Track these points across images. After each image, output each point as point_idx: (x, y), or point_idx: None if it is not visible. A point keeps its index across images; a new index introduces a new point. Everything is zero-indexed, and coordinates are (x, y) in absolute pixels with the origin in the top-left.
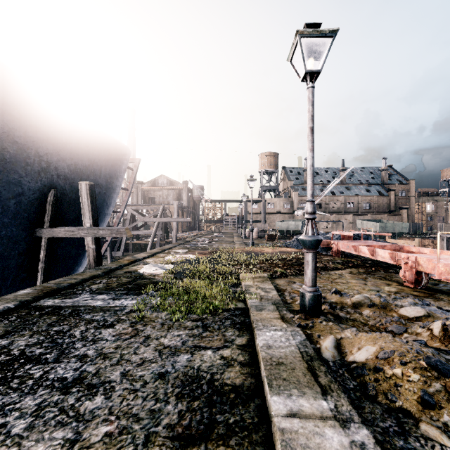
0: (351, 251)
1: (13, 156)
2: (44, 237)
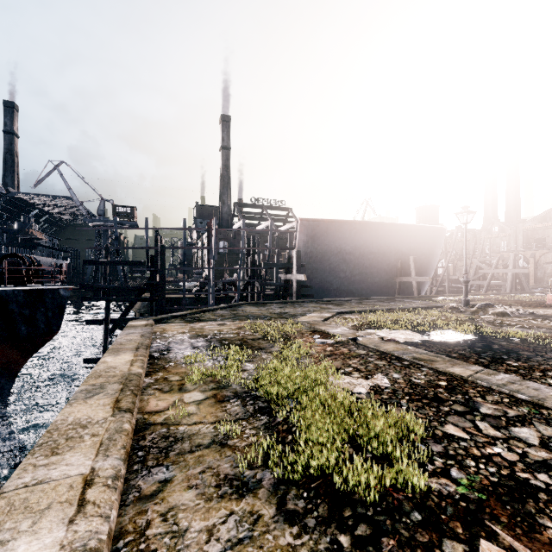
0: None
1: (386, 251)
2: (397, 281)
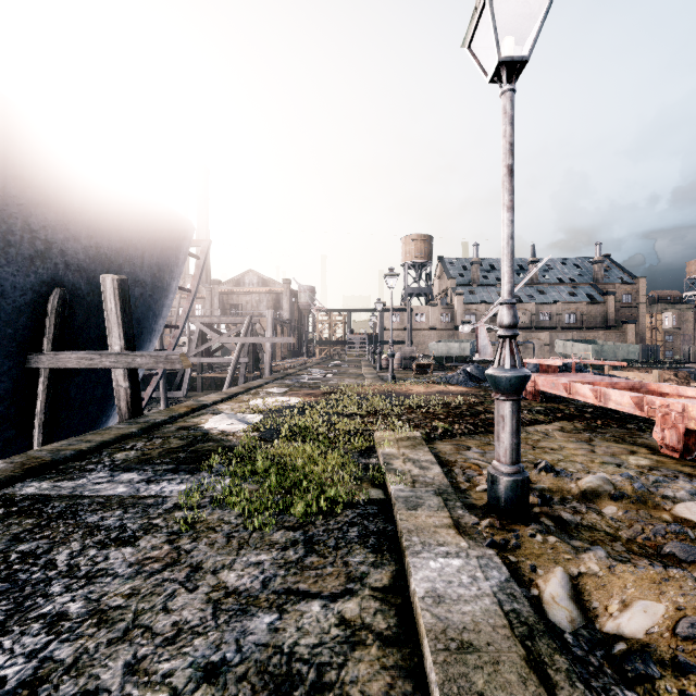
0: (559, 392)
1: None
2: (43, 368)
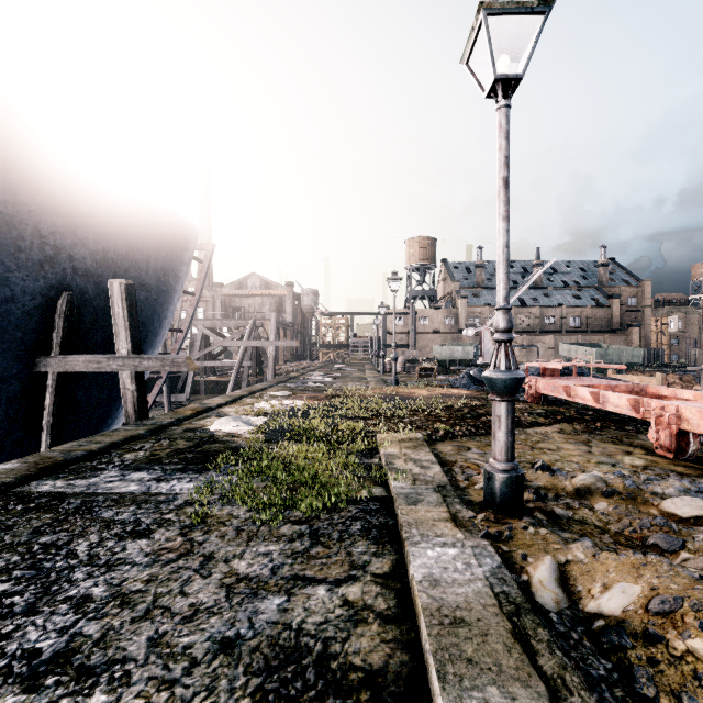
0: (559, 394)
1: None
2: (52, 371)
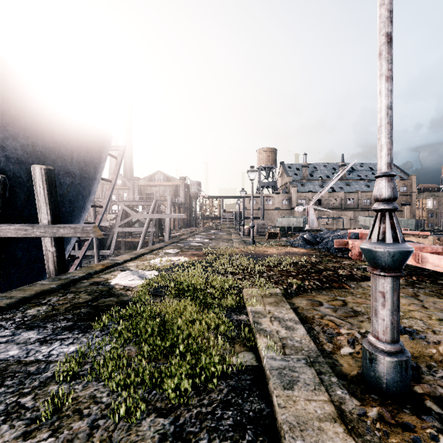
0: None
1: None
2: None
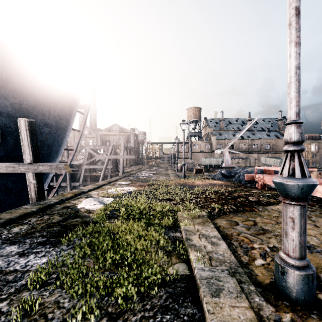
0: None
1: None
2: None
